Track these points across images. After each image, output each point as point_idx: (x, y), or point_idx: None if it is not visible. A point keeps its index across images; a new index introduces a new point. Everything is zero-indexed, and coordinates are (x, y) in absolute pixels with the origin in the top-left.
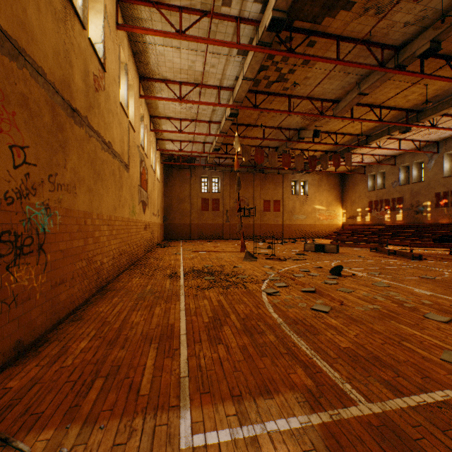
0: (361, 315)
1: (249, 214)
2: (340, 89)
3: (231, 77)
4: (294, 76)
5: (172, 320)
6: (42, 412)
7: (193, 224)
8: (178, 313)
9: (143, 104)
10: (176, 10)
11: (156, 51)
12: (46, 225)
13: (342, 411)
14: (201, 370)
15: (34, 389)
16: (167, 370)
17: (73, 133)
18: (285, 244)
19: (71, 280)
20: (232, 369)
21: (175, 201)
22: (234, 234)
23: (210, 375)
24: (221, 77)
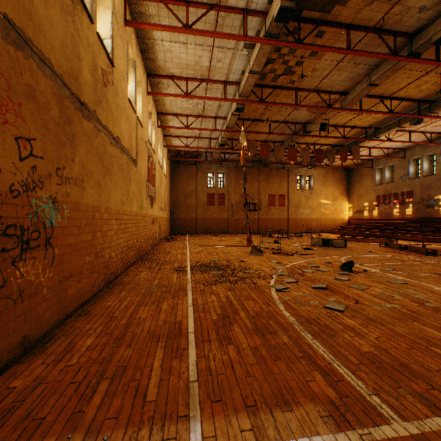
0: (379, 315)
1: (254, 208)
2: (348, 80)
3: (237, 71)
4: (301, 68)
5: (180, 316)
6: (44, 418)
7: (199, 219)
8: (185, 310)
9: (150, 100)
10: (183, 4)
11: (163, 48)
12: (53, 219)
13: (374, 430)
14: (211, 374)
15: (38, 390)
16: (175, 373)
17: (81, 126)
18: (291, 239)
19: (79, 274)
20: (244, 373)
21: (181, 196)
22: (239, 229)
23: (220, 380)
24: (227, 71)
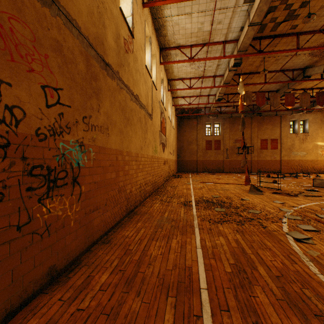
0: None
1: (247, 152)
2: None
3: (236, 29)
4: (306, 9)
5: (189, 260)
6: None
7: (198, 161)
8: (194, 252)
9: (162, 70)
10: None
11: (172, 23)
12: (80, 160)
13: None
14: None
15: None
16: None
17: (105, 83)
18: (286, 179)
19: (104, 207)
20: None
21: (185, 143)
22: (233, 169)
23: None
24: (226, 31)
